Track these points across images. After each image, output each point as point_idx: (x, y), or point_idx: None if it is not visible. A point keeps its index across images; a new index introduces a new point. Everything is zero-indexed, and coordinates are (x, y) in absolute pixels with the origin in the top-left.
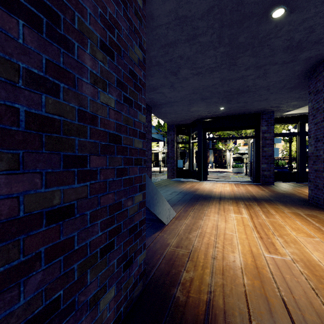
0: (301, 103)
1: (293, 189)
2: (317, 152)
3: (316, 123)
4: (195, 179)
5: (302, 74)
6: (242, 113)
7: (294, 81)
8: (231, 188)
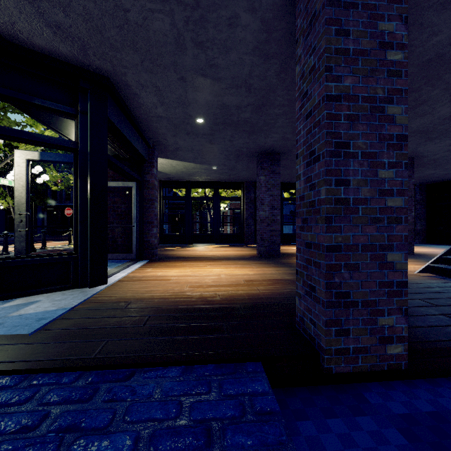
0: (185, 157)
1: (194, 256)
2: (273, 217)
3: (272, 195)
4: (48, 292)
5: (265, 151)
6: (153, 132)
7: (252, 150)
8: (209, 268)
